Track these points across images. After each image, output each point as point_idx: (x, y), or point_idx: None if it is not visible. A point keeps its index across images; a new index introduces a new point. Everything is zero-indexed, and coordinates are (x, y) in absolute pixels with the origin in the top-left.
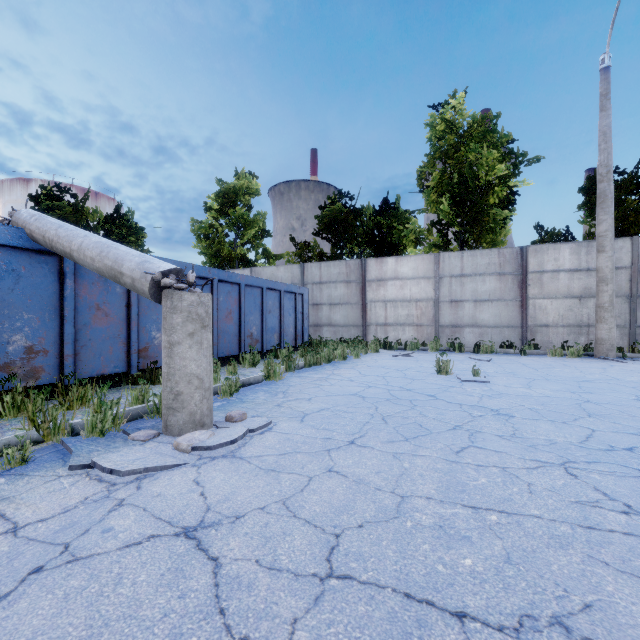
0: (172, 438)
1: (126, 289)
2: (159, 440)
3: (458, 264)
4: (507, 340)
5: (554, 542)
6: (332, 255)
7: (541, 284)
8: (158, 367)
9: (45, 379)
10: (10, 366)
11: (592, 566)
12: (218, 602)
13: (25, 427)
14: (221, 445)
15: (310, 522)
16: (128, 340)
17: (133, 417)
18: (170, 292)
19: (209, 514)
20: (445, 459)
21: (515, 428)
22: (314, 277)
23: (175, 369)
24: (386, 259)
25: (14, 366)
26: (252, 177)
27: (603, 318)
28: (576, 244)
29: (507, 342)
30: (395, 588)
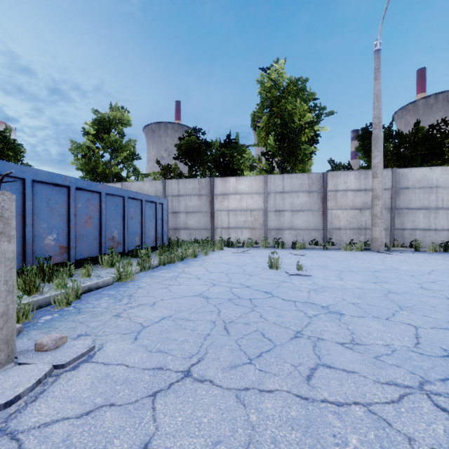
0: None
1: None
2: None
3: (280, 184)
4: (314, 239)
5: None
6: (189, 175)
7: (336, 199)
8: None
9: None
10: None
11: None
12: None
13: None
14: None
15: None
16: None
17: None
18: None
19: None
20: (298, 396)
21: (351, 331)
22: (173, 191)
23: None
24: (229, 178)
25: None
26: (124, 111)
27: (376, 223)
28: (358, 172)
29: (314, 240)
30: None
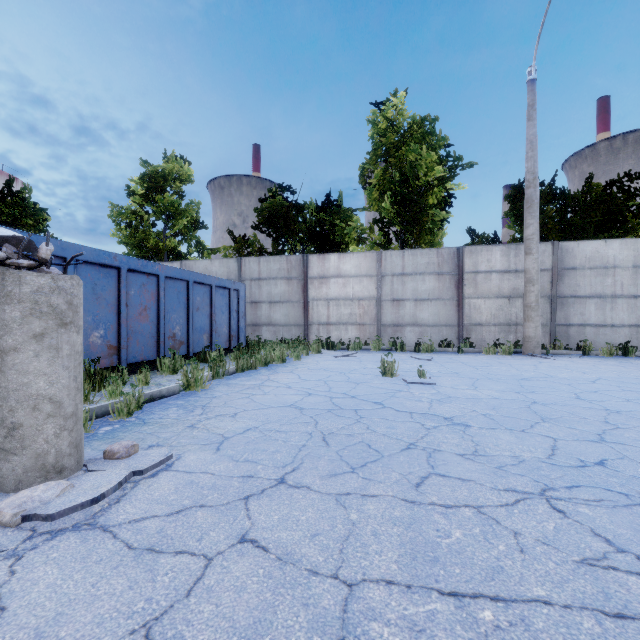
0: (1, 497)
1: None
2: None
3: (399, 263)
4: (445, 339)
5: None
6: (273, 251)
7: (476, 284)
8: None
9: None
10: None
11: None
12: None
13: None
14: (73, 509)
15: None
16: None
17: None
18: None
19: None
20: (404, 500)
21: (475, 442)
22: (252, 273)
23: (8, 389)
24: (329, 256)
25: None
26: (184, 162)
27: (530, 317)
28: (506, 246)
29: (445, 341)
30: None
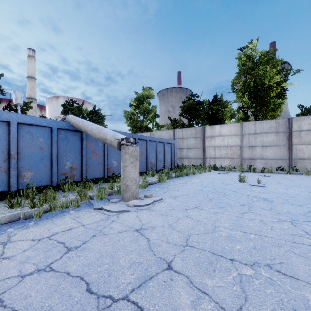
0: (125, 202)
1: (103, 144)
2: (121, 202)
3: (253, 128)
4: (280, 166)
5: (275, 245)
6: (188, 124)
7: (300, 137)
8: (114, 176)
9: (76, 179)
10: (66, 174)
11: (288, 253)
12: (150, 248)
13: (73, 196)
14: (144, 205)
15: (179, 231)
16: (104, 164)
17: (109, 194)
18: (124, 146)
19: (143, 226)
20: (236, 216)
21: (272, 206)
22: (179, 135)
23: (126, 176)
24: (215, 126)
25: (67, 174)
26: (150, 90)
27: None
28: None
29: (280, 167)
30: (209, 251)
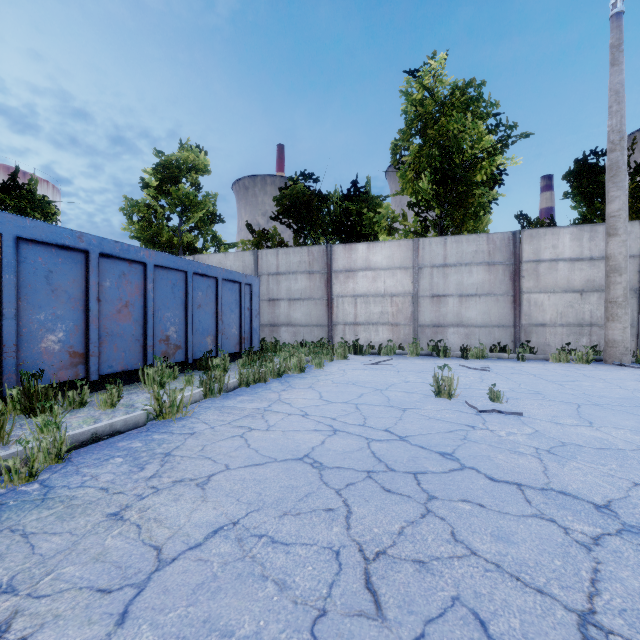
0: None
1: None
2: None
3: (440, 252)
4: (498, 342)
5: None
6: (294, 244)
7: (537, 276)
8: None
9: None
10: None
11: None
12: None
13: None
14: None
15: None
16: None
17: None
18: None
19: None
20: None
21: None
22: (270, 267)
23: None
24: (356, 245)
25: None
26: (200, 152)
27: (616, 315)
28: (578, 228)
29: (497, 344)
30: None
